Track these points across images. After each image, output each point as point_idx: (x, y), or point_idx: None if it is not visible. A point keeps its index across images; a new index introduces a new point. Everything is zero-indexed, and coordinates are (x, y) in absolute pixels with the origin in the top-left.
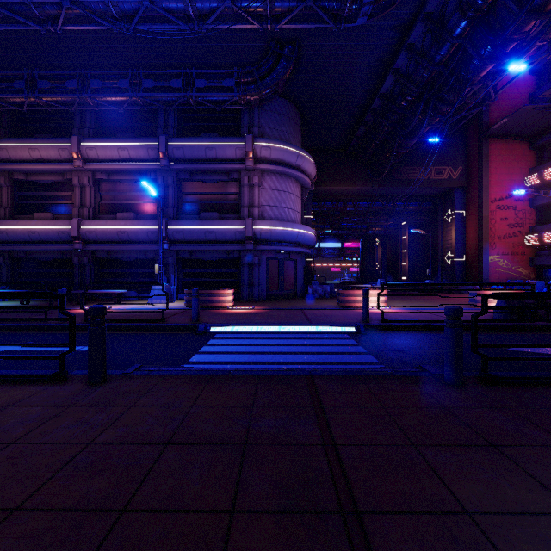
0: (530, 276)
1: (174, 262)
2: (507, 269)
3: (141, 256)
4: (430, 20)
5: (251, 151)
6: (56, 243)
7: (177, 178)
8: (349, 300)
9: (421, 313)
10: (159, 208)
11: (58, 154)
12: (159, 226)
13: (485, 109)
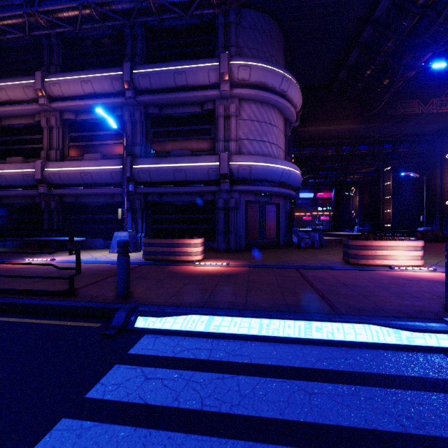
0: None
1: (141, 206)
2: None
3: (109, 200)
4: None
5: (227, 72)
6: (24, 187)
7: (146, 113)
8: (365, 254)
9: None
10: (123, 145)
11: (23, 93)
12: (123, 165)
13: None
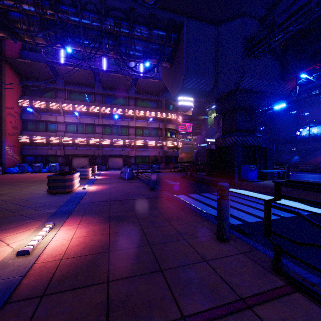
0: (20, 161)
1: None
2: (12, 156)
3: None
4: (99, 2)
5: None
6: None
7: None
8: (73, 184)
9: (112, 183)
10: None
11: None
12: None
13: (4, 39)
